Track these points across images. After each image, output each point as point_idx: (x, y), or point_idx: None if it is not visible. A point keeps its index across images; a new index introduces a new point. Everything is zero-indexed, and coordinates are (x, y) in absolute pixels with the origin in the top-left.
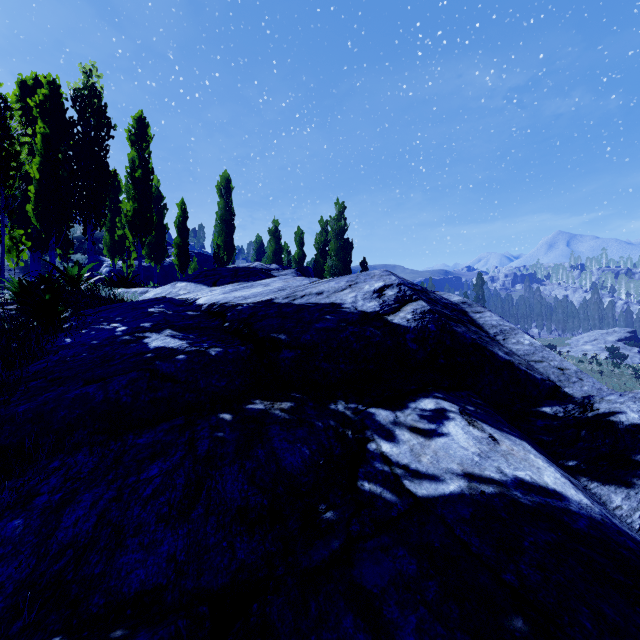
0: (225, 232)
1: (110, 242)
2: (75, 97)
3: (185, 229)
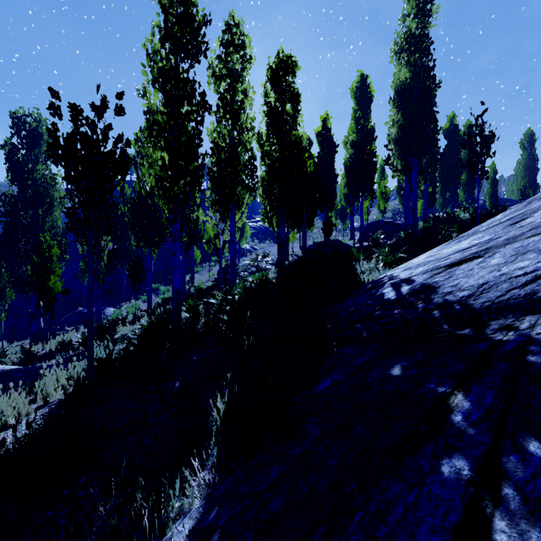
0: (528, 175)
1: (441, 201)
2: (445, 133)
3: (495, 181)
